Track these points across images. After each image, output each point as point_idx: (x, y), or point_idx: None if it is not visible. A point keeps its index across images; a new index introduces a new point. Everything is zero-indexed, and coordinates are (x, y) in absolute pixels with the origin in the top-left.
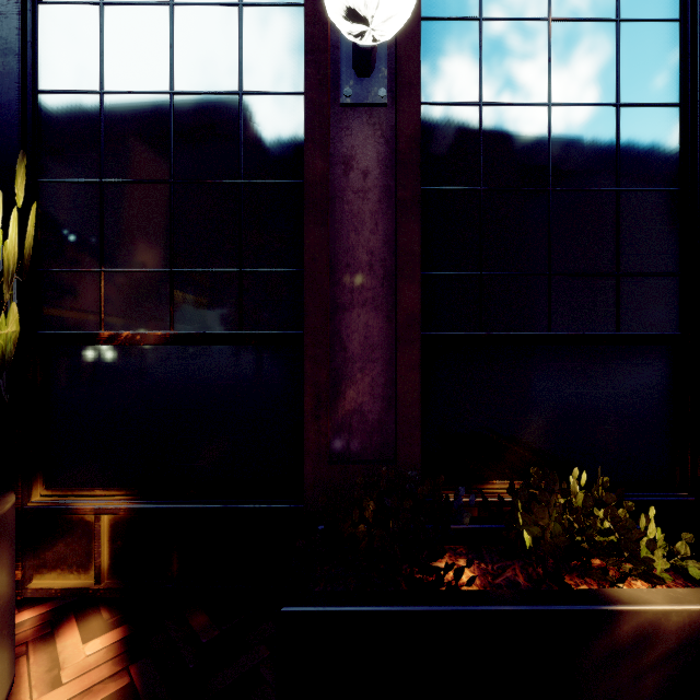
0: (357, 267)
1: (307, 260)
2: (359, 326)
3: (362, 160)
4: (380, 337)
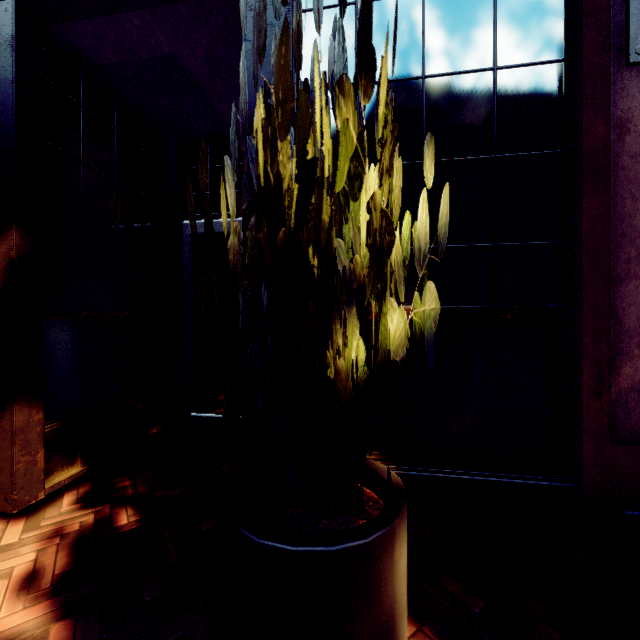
0: (633, 236)
1: (587, 231)
2: (636, 299)
3: None
4: None
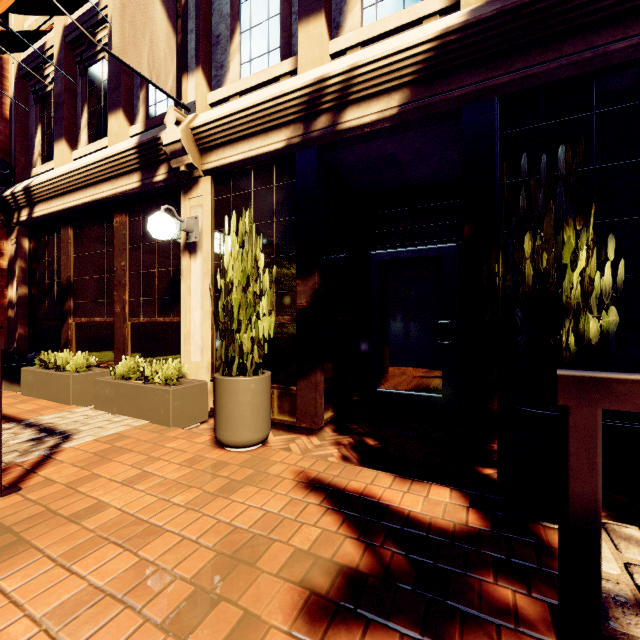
0: None
1: None
2: None
3: None
4: None
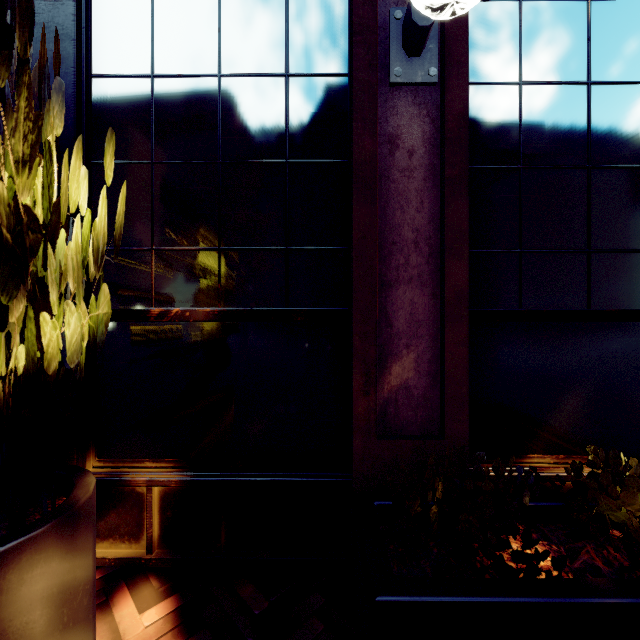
0: (402, 245)
1: (357, 238)
2: (404, 303)
3: (408, 139)
4: (425, 313)
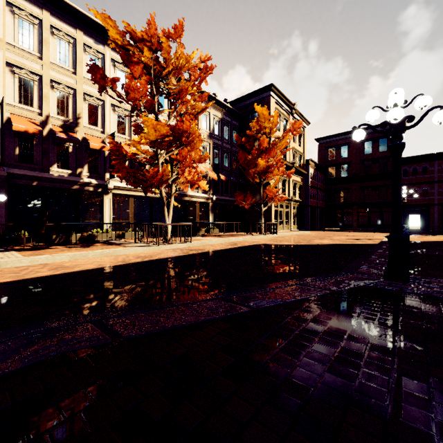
0: (0, 214)
1: None
2: (0, 220)
3: (1, 204)
4: (3, 221)
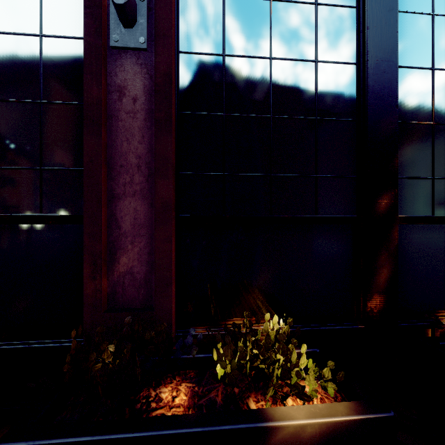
0: (128, 167)
1: (86, 162)
2: (130, 210)
3: (132, 89)
4: (145, 218)
